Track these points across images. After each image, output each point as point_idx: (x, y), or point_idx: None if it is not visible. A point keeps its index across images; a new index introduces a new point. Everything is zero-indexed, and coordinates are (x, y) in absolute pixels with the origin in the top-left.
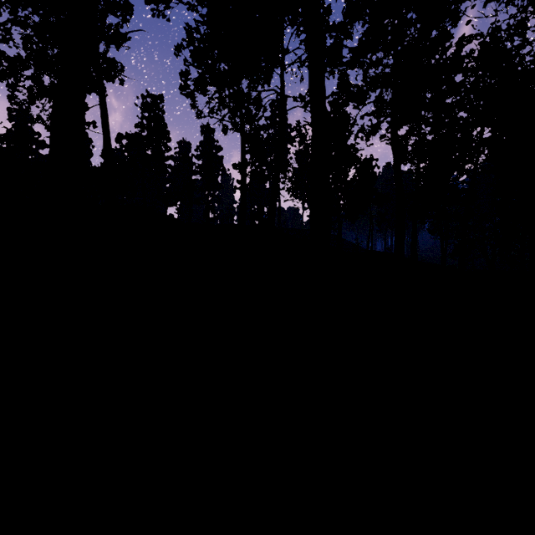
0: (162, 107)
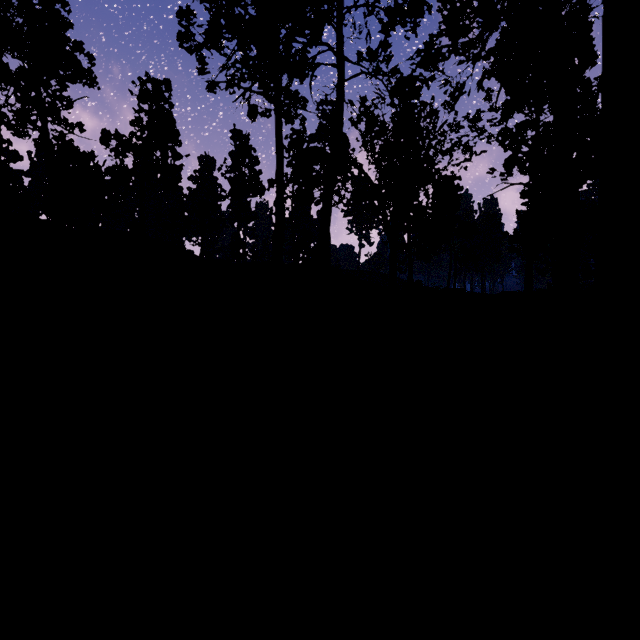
0: (169, 97)
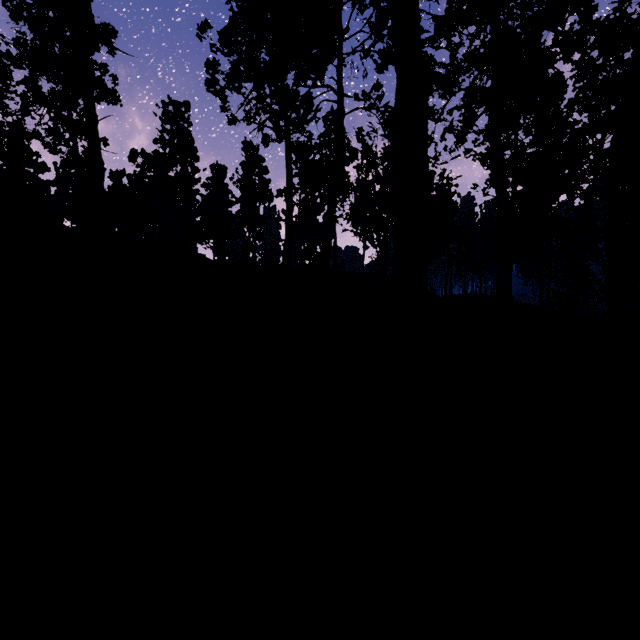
0: (188, 117)
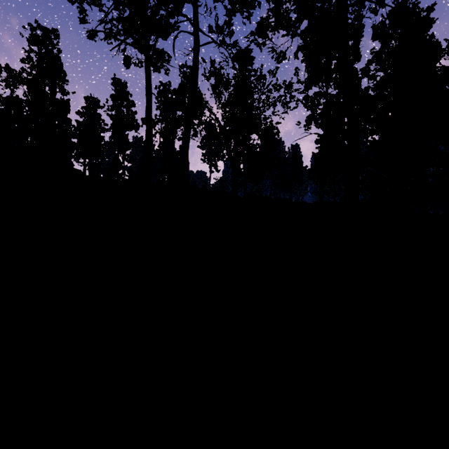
0: (57, 43)
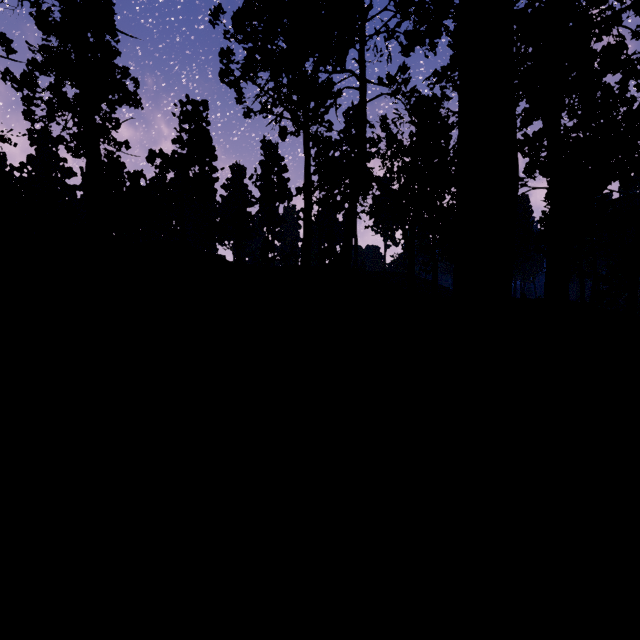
0: (206, 116)
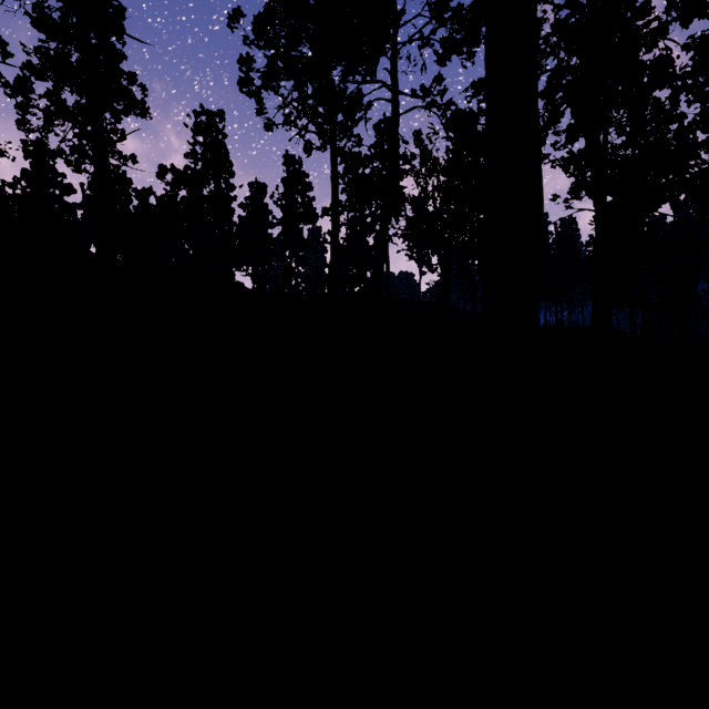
0: (222, 128)
